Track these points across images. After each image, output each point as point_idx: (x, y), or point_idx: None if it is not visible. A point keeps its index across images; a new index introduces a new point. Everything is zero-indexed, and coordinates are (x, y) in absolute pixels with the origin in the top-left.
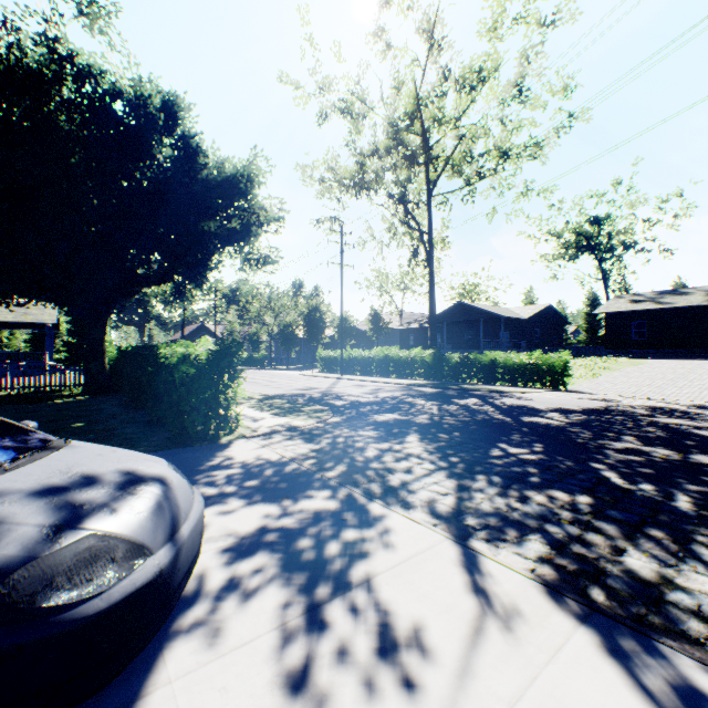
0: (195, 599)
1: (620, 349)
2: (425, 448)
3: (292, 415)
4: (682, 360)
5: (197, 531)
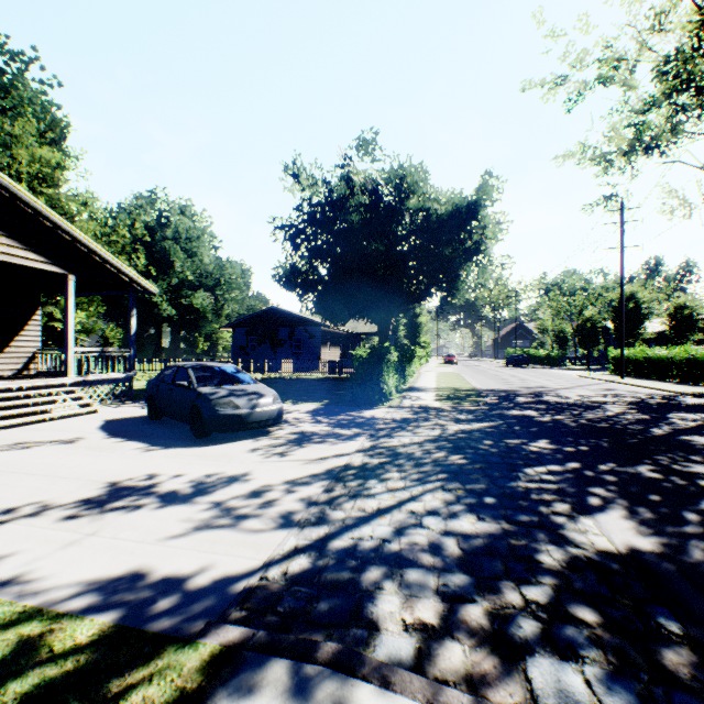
0: (267, 436)
1: None
2: (466, 428)
3: (446, 401)
4: None
5: (265, 413)
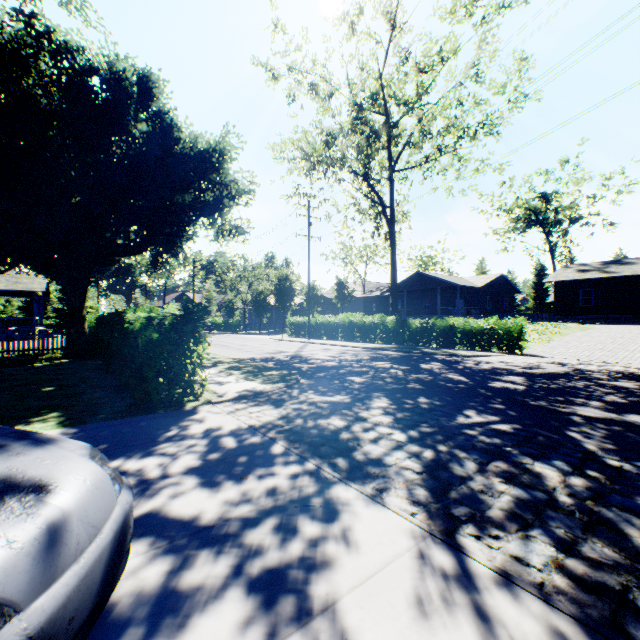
0: (113, 633)
1: (568, 315)
2: (393, 416)
3: (260, 379)
4: (627, 325)
5: (113, 548)
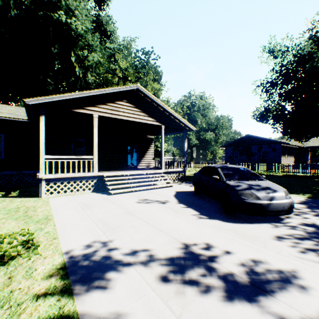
0: (281, 223)
1: None
2: None
3: None
4: None
5: (280, 205)
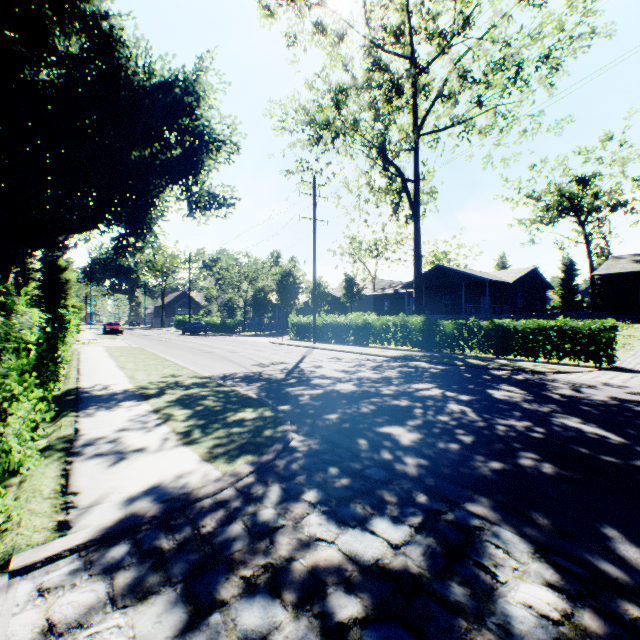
0: None
1: (624, 314)
2: None
3: (210, 439)
4: None
5: None
